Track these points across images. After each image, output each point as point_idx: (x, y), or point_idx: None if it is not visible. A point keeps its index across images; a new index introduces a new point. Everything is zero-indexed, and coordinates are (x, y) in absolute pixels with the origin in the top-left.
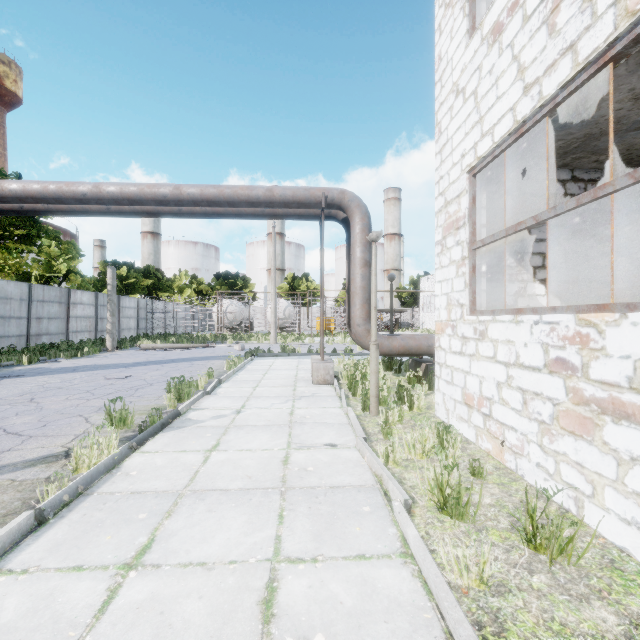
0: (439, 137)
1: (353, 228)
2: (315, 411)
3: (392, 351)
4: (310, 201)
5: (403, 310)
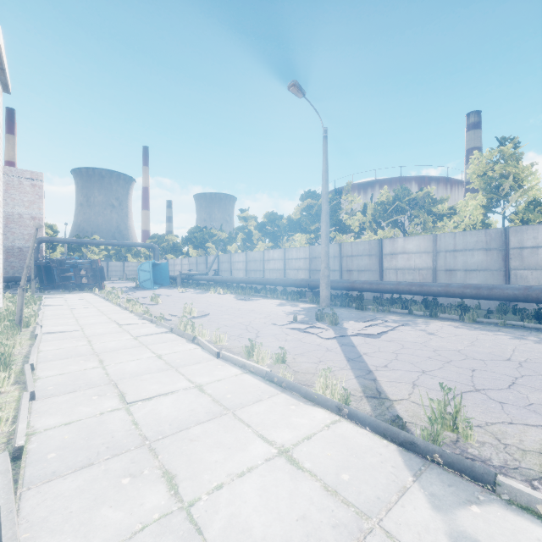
0: None
1: None
2: None
3: None
4: None
5: None
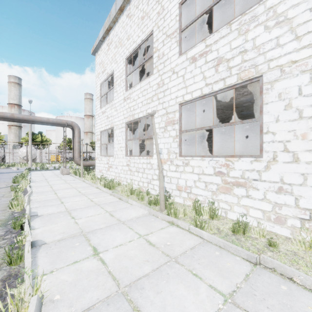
0: (96, 121)
1: (75, 132)
2: (67, 178)
3: (86, 165)
4: (62, 123)
5: (93, 152)
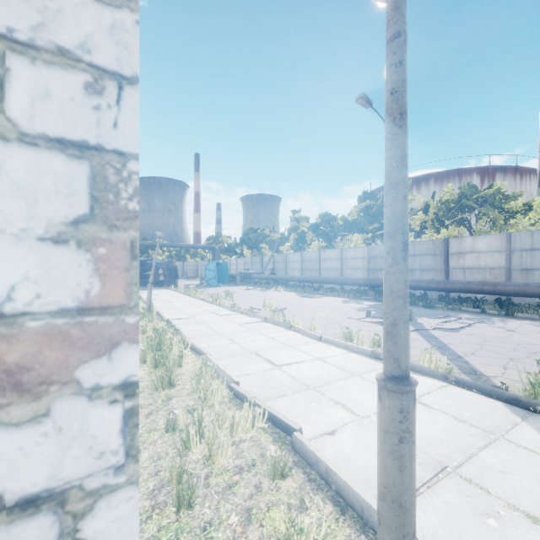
0: None
1: None
2: None
3: None
4: None
5: None
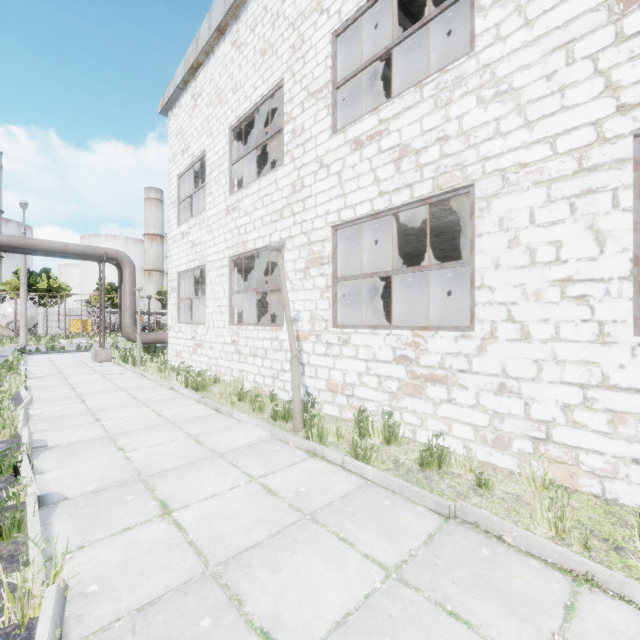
0: (169, 251)
1: (125, 273)
2: (108, 369)
3: (149, 341)
4: (96, 255)
5: (164, 312)
